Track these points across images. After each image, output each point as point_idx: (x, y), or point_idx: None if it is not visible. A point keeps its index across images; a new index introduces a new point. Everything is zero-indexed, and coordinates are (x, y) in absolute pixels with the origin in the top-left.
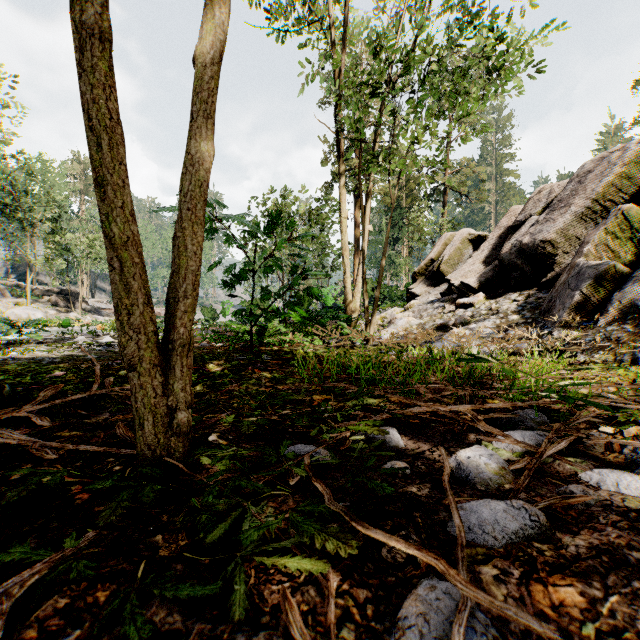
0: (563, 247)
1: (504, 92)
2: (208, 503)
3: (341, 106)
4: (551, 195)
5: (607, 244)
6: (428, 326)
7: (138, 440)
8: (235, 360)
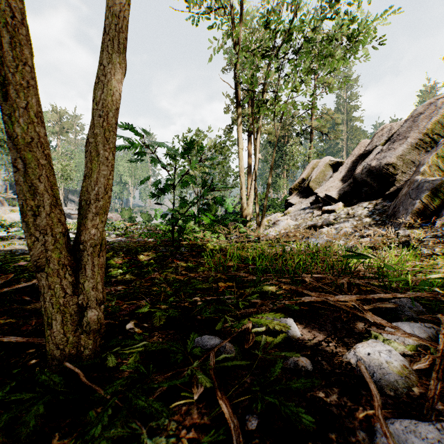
0: (401, 168)
1: (355, 59)
2: (95, 435)
3: (239, 68)
4: (391, 131)
5: (438, 165)
6: (302, 226)
7: (46, 339)
8: (160, 252)
